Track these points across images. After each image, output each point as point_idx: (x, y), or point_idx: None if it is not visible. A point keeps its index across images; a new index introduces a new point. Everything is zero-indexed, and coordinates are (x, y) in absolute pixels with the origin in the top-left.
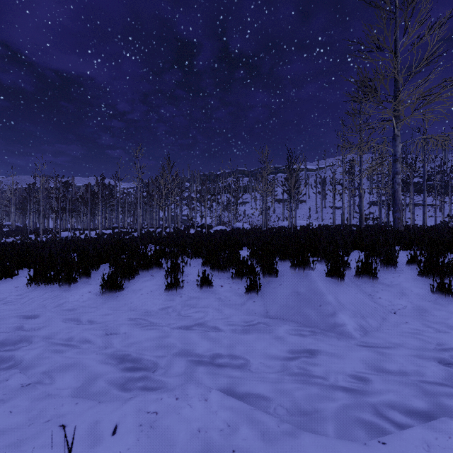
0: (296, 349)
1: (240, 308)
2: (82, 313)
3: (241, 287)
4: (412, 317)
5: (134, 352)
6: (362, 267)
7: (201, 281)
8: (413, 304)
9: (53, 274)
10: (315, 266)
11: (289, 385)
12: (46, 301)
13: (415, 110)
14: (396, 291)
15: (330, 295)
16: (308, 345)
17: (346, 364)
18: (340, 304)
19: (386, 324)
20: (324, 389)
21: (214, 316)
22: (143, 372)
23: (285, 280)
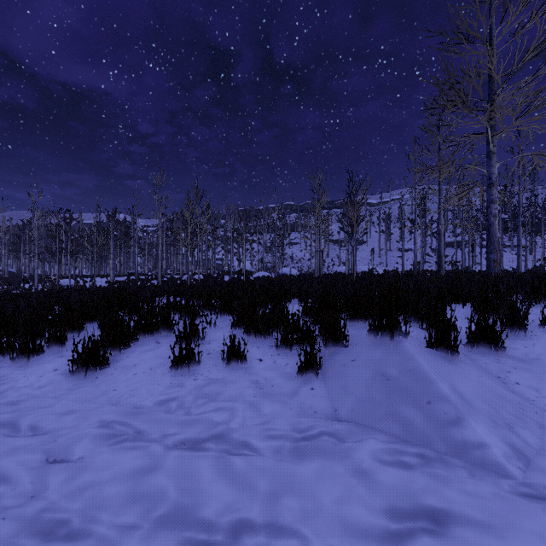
0: (409, 513)
1: (289, 401)
2: (24, 413)
3: (290, 361)
4: None
5: (74, 521)
6: (478, 330)
7: (228, 353)
8: None
9: (6, 340)
10: (409, 330)
11: None
12: None
13: (517, 118)
14: (539, 370)
15: (444, 382)
16: (430, 499)
17: None
18: (465, 400)
19: None
20: None
21: (245, 420)
22: None
23: (361, 353)
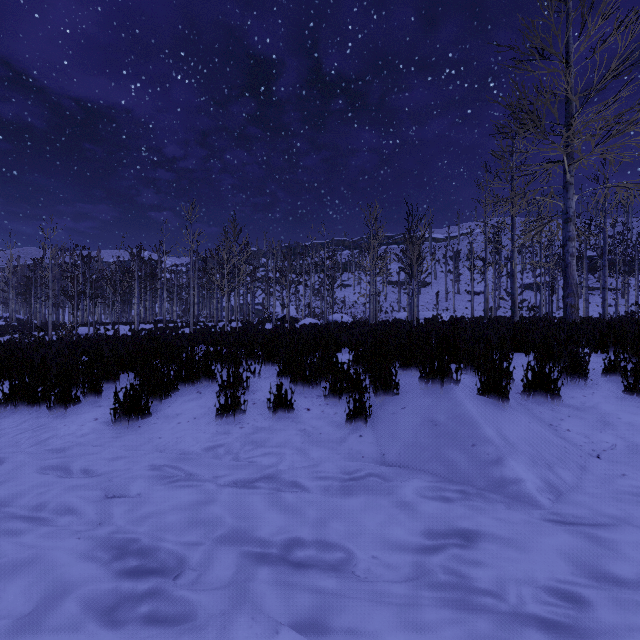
0: (441, 531)
1: (337, 447)
2: (74, 457)
3: (339, 410)
4: (630, 465)
5: (144, 537)
6: (534, 378)
7: (275, 401)
8: (626, 442)
9: (41, 390)
10: (460, 377)
11: (435, 616)
12: (22, 435)
13: (597, 144)
14: (592, 418)
15: (490, 427)
16: (461, 521)
17: (539, 567)
18: (508, 443)
19: (588, 478)
20: (506, 628)
21: (293, 463)
22: (152, 583)
23: (411, 401)
